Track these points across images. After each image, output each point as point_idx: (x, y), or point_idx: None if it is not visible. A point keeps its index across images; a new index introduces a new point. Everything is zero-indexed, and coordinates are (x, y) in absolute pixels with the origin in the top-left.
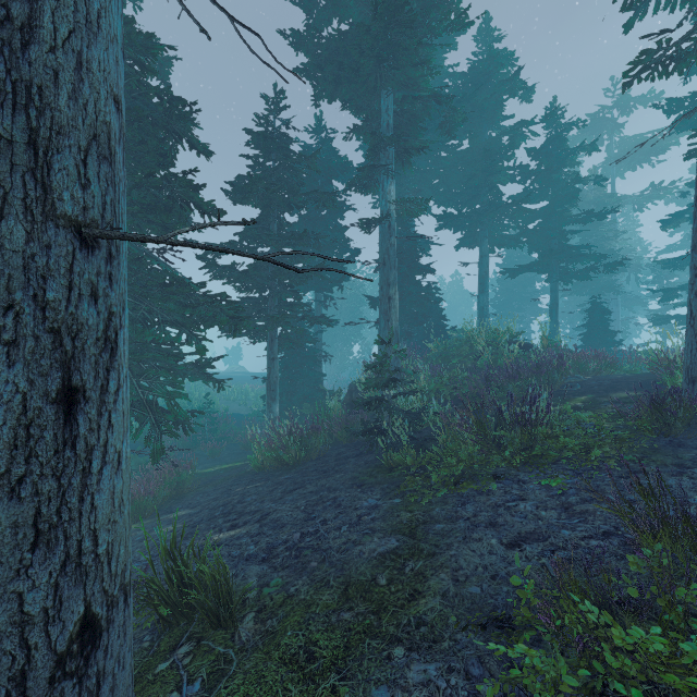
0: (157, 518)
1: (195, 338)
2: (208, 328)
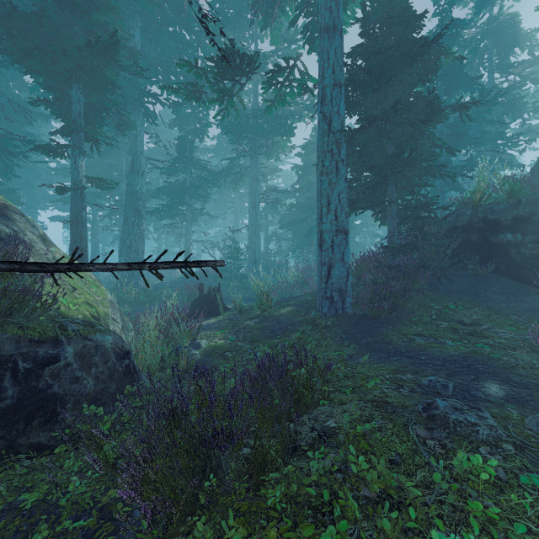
0: None
1: None
2: None
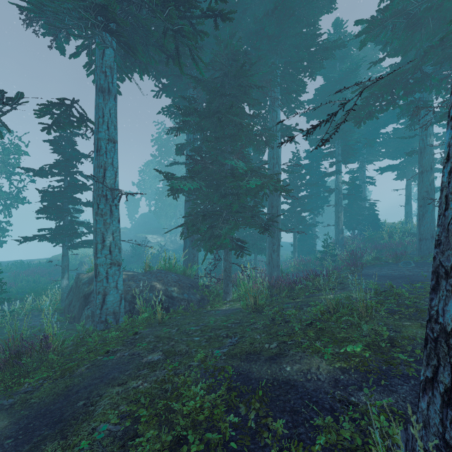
0: None
1: None
2: None
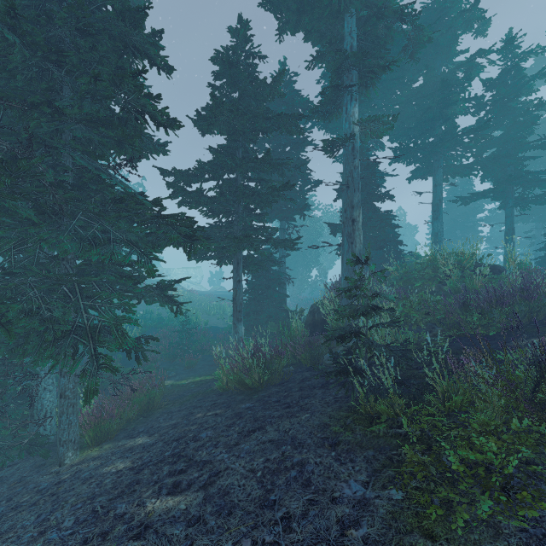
0: (116, 444)
1: (146, 258)
2: (163, 248)
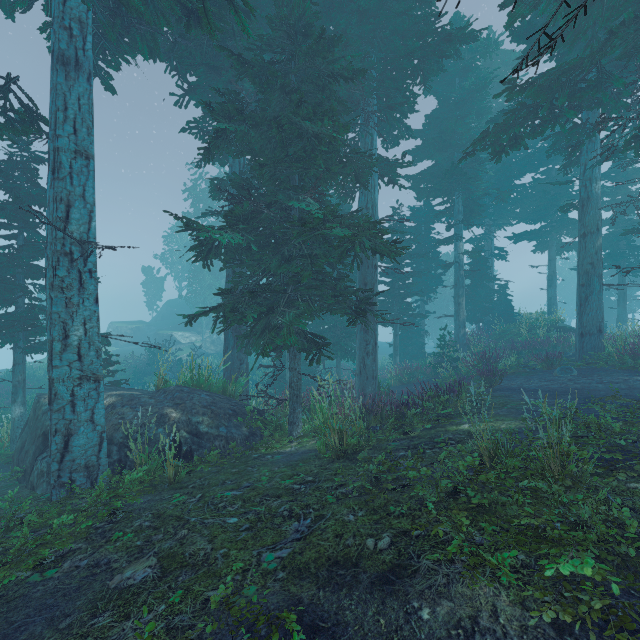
0: None
1: None
2: None
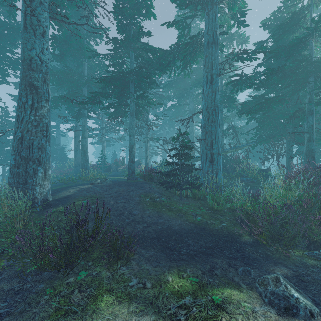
0: None
1: None
2: None
